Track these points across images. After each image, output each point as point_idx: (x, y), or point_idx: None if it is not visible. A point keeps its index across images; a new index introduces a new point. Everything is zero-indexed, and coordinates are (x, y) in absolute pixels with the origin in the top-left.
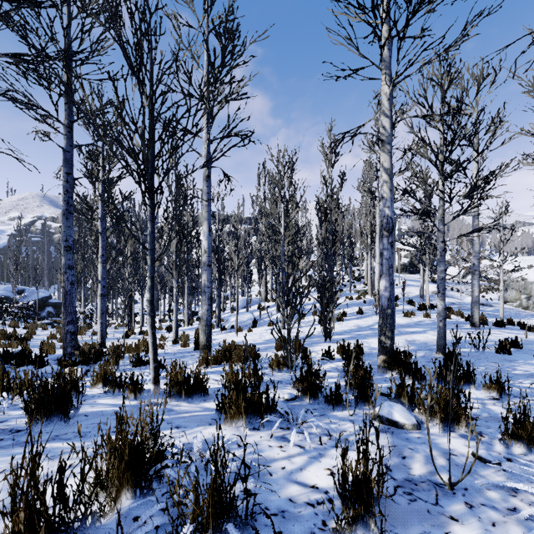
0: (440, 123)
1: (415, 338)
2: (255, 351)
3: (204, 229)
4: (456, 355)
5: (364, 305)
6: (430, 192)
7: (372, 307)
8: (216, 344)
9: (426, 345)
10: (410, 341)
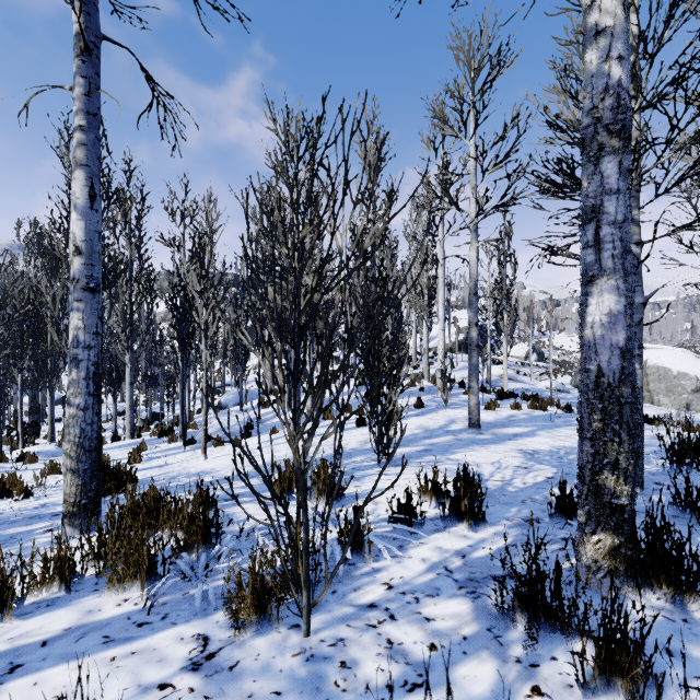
0: None
1: (532, 446)
2: (204, 525)
3: (75, 189)
4: None
5: (421, 395)
6: None
7: (434, 397)
8: (149, 481)
9: (564, 460)
10: (532, 454)
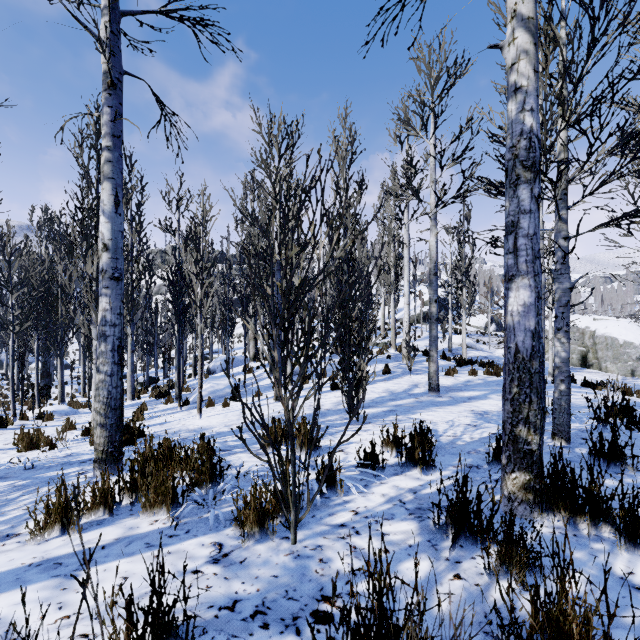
0: (562, 26)
1: (483, 408)
2: (211, 467)
3: (104, 197)
4: (622, 447)
5: (388, 362)
6: (553, 142)
7: (400, 364)
8: (155, 436)
9: None
10: (482, 414)
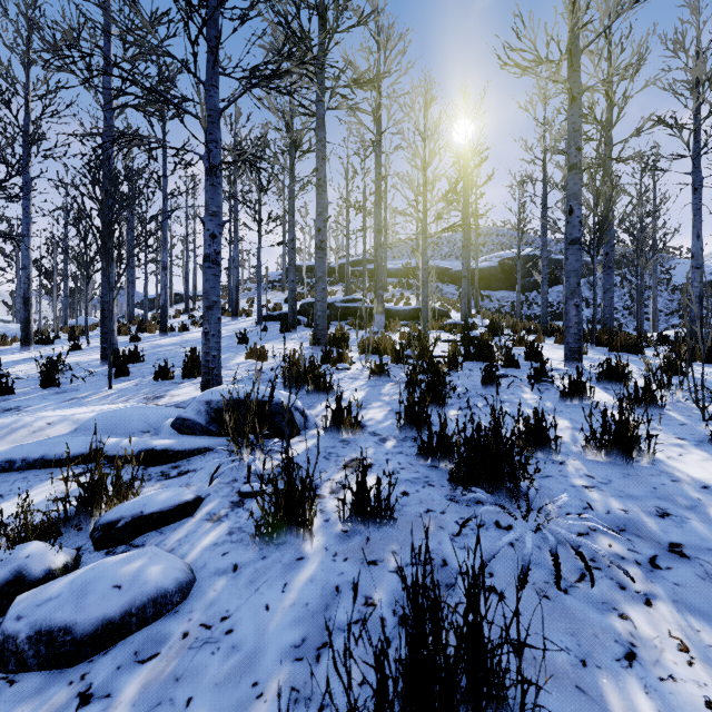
0: None
1: None
2: None
3: None
4: None
5: None
6: None
7: None
8: None
9: None
10: None
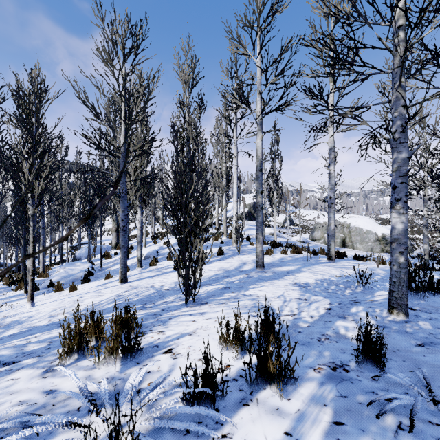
0: None
1: (303, 280)
2: None
3: None
4: None
5: (222, 246)
6: None
7: (231, 247)
8: None
9: (329, 290)
10: (305, 287)
